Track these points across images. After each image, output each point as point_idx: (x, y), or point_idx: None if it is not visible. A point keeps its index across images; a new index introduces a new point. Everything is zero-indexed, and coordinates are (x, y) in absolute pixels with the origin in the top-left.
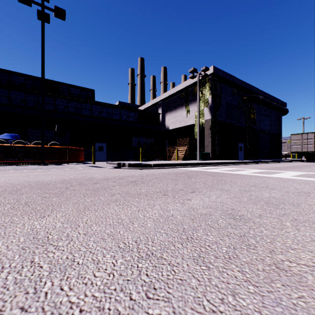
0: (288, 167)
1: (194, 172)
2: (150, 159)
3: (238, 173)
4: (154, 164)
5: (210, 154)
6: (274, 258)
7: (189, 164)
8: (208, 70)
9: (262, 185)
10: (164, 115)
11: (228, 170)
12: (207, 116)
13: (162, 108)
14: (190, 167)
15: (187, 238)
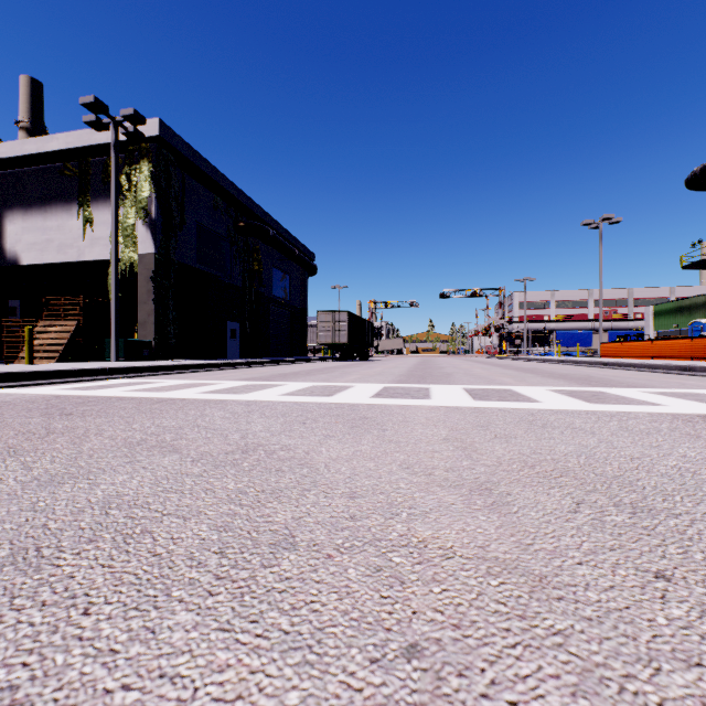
0: (303, 371)
1: (14, 405)
2: None
3: (168, 398)
4: None
5: (153, 346)
6: None
7: (50, 374)
8: (145, 123)
9: (165, 438)
10: None
11: (159, 388)
12: (146, 245)
13: None
14: (47, 383)
15: None
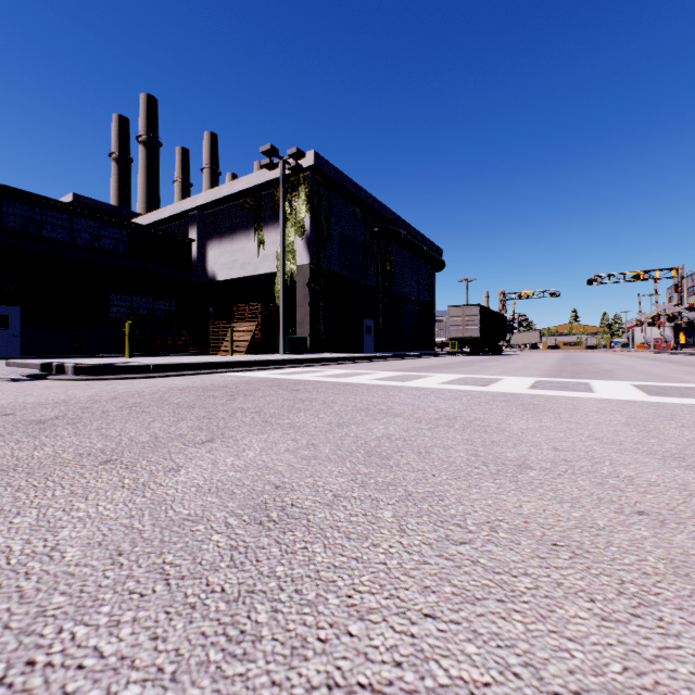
0: (441, 365)
1: (256, 383)
2: (163, 353)
3: (350, 382)
4: (157, 366)
5: (308, 341)
6: (288, 687)
7: (255, 362)
8: (304, 157)
9: (381, 408)
10: (203, 246)
11: (334, 375)
12: (303, 258)
13: (199, 227)
14: (255, 369)
15: (5, 674)
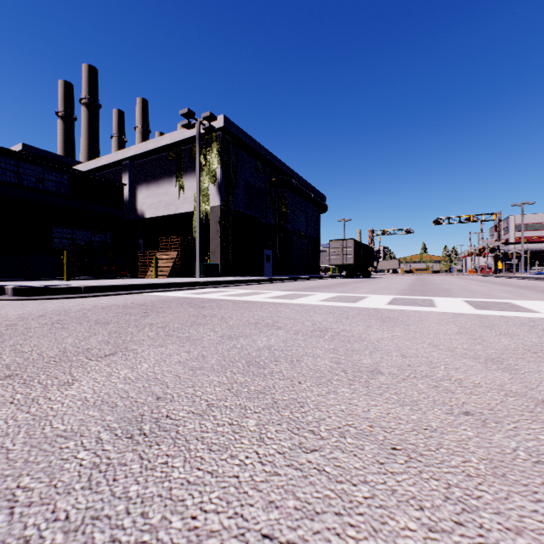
0: (323, 286)
1: (170, 301)
2: (98, 276)
3: (248, 300)
4: (87, 287)
5: (219, 267)
6: None
7: (173, 284)
8: (216, 120)
9: (268, 322)
10: (134, 190)
11: (237, 294)
12: (215, 200)
13: (130, 174)
14: (173, 290)
15: None
